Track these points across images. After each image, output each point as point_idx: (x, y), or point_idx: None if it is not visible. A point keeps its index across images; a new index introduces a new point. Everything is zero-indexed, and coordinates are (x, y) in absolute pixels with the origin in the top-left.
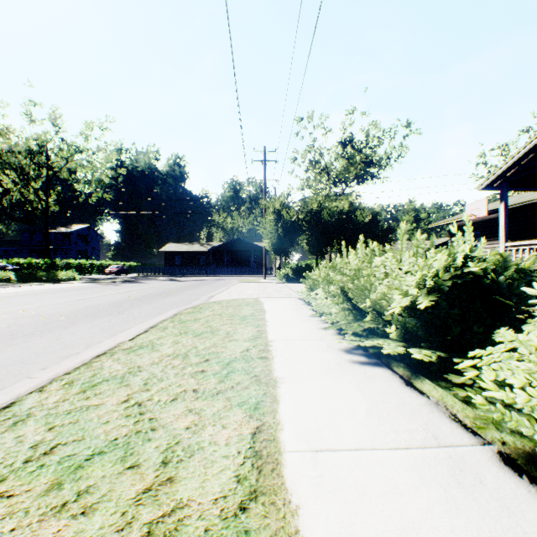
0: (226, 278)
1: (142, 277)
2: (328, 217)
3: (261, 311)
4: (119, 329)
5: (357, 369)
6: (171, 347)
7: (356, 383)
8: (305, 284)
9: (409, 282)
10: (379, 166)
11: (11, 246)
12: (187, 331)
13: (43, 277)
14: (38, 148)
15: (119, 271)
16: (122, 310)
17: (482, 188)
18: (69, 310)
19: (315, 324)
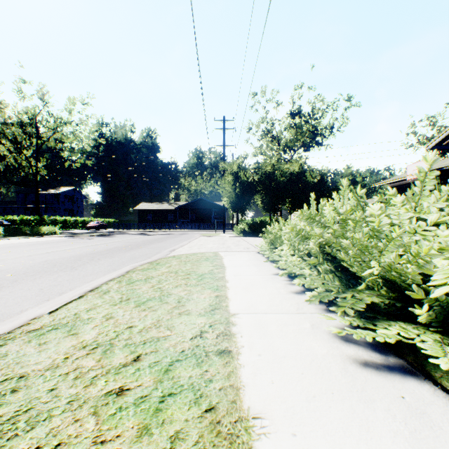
0: (189, 233)
1: (117, 231)
2: (280, 178)
3: (220, 268)
4: (58, 290)
5: (382, 386)
6: (96, 328)
7: (406, 437)
8: (265, 239)
9: (447, 238)
10: (323, 135)
11: (8, 205)
12: (131, 296)
13: (27, 231)
14: (28, 121)
15: (98, 226)
16: (77, 265)
17: (431, 146)
18: (24, 264)
19: (283, 285)
